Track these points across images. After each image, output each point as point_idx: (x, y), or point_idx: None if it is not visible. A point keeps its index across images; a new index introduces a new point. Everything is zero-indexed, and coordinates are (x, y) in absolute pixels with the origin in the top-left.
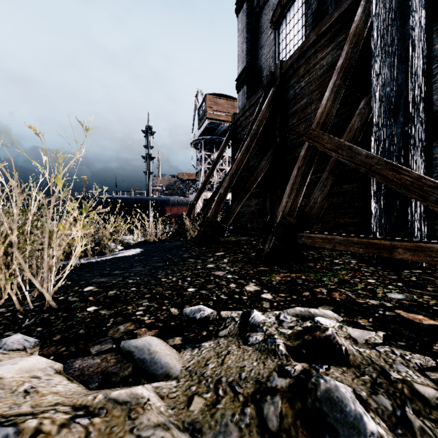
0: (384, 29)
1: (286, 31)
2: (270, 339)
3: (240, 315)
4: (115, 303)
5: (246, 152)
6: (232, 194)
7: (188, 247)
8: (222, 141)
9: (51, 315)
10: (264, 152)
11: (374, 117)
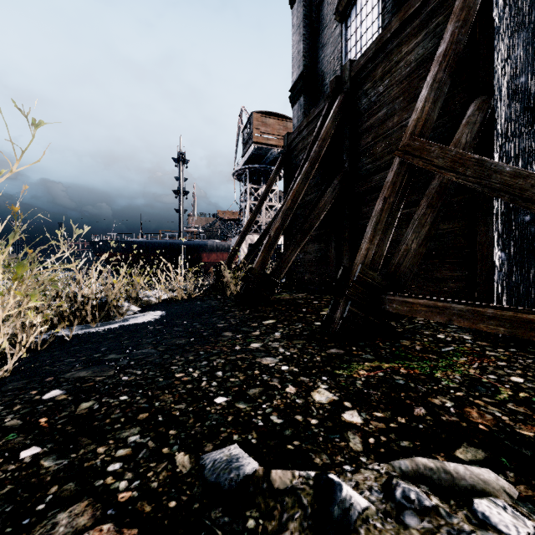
0: None
1: (356, 23)
2: None
3: (311, 485)
4: (78, 437)
5: (305, 182)
6: (285, 237)
7: (226, 309)
8: (271, 171)
9: None
10: (328, 182)
11: (499, 123)
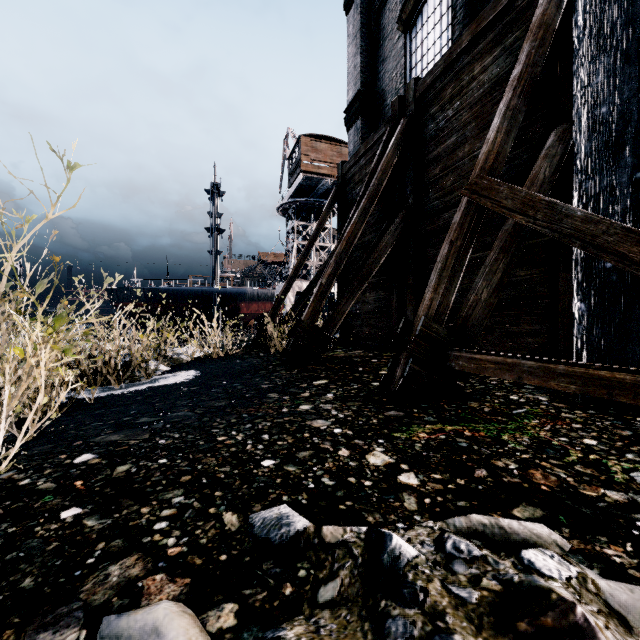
0: (596, 9)
1: (422, 34)
2: (440, 636)
3: (362, 539)
4: (119, 498)
5: (362, 220)
6: (339, 284)
7: (270, 369)
8: (323, 205)
9: None
10: (389, 221)
11: (579, 157)
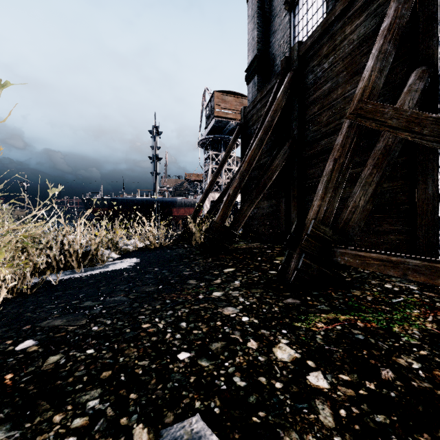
0: None
1: (303, 11)
2: None
3: None
4: (37, 400)
5: (259, 147)
6: (241, 194)
7: (191, 257)
8: (230, 140)
9: None
10: (278, 148)
11: None
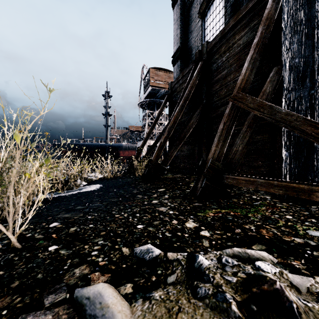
0: (293, 13)
1: (210, 19)
2: (220, 293)
3: (185, 257)
4: (74, 241)
5: (181, 111)
6: (169, 142)
7: (136, 183)
8: (161, 102)
9: (16, 255)
10: (194, 111)
11: (285, 83)
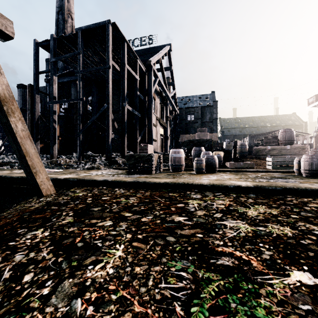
0: None
1: None
2: None
3: None
4: None
5: None
6: None
7: None
8: None
9: None
10: None
11: None
